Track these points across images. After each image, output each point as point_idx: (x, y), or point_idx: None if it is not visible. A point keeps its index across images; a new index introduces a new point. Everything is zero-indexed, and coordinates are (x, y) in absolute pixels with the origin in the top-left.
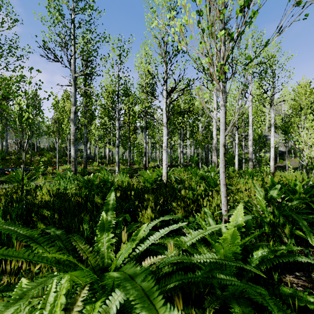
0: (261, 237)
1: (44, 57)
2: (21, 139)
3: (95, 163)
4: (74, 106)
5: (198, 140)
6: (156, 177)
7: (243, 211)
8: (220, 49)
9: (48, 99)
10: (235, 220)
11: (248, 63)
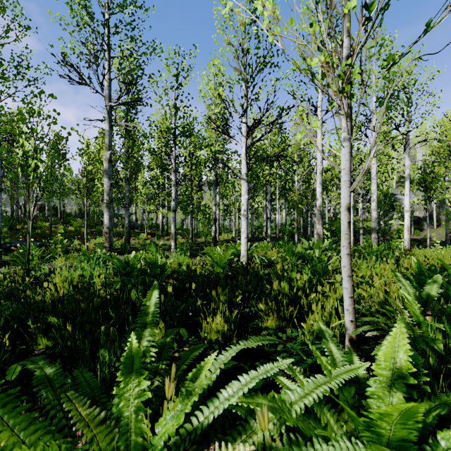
0: (433, 383)
1: (64, 78)
2: (26, 199)
3: (143, 235)
4: (108, 151)
5: (294, 201)
6: (231, 258)
7: (407, 339)
8: (343, 42)
9: (67, 139)
10: (389, 356)
11: (393, 64)
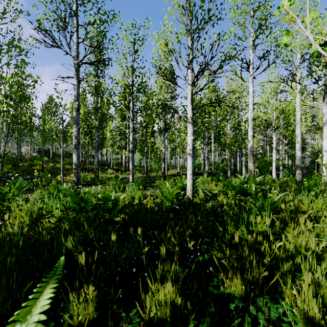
0: None
1: (40, 42)
2: None
3: (110, 170)
4: (76, 102)
5: (227, 144)
6: (178, 192)
7: None
8: None
9: (34, 87)
10: None
11: None
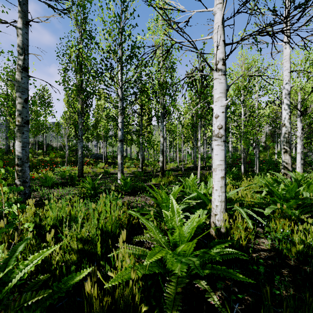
0: None
1: None
2: None
3: (101, 164)
4: (21, 55)
5: (242, 131)
6: (201, 225)
7: None
8: None
9: None
10: None
11: None
